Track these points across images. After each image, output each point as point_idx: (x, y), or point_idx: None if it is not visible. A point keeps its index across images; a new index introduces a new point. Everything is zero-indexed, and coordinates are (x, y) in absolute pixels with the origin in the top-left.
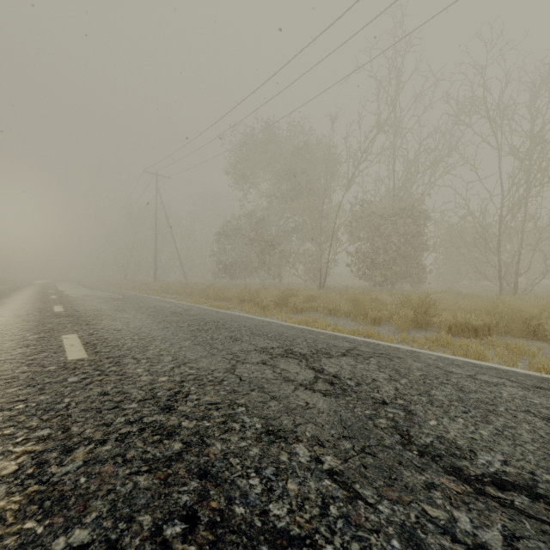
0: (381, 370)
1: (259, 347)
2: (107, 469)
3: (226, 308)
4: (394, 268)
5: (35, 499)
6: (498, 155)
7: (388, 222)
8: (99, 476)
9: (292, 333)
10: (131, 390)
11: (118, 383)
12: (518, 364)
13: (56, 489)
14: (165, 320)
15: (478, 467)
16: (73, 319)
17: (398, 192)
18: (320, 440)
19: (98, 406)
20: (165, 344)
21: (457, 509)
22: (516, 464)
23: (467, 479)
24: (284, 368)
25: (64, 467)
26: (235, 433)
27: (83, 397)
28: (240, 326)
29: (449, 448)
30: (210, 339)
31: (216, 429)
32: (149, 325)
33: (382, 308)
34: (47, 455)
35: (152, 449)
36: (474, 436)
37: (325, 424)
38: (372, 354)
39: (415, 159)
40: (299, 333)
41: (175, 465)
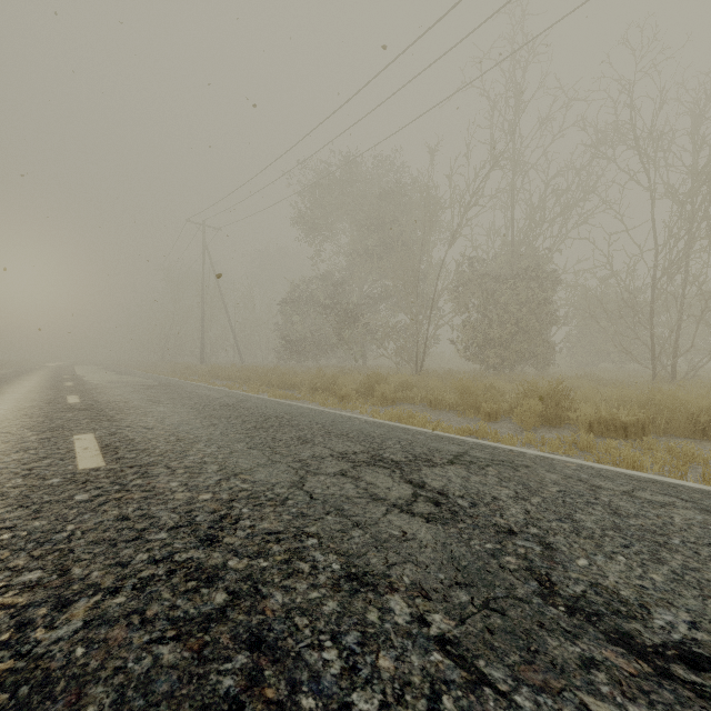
0: (504, 485)
1: (336, 452)
2: (117, 634)
3: (293, 399)
4: (513, 346)
5: (7, 683)
6: (651, 197)
7: (505, 286)
8: (104, 645)
9: (381, 433)
10: (161, 513)
11: (143, 503)
12: (687, 475)
13: (39, 666)
14: (212, 414)
15: (655, 632)
16: (91, 413)
17: (518, 247)
18: (425, 589)
19: (112, 537)
20: (210, 447)
21: (633, 701)
22: (709, 627)
23: (642, 651)
24: (371, 481)
25: (54, 630)
26: (303, 578)
27: (93, 523)
28: (311, 422)
29: (609, 601)
30: (272, 441)
31: (275, 571)
32: (190, 421)
33: (499, 398)
34: (33, 612)
35: (184, 603)
36: (644, 582)
37: (430, 565)
38: (489, 461)
39: (541, 204)
40: (390, 432)
41: (216, 628)
